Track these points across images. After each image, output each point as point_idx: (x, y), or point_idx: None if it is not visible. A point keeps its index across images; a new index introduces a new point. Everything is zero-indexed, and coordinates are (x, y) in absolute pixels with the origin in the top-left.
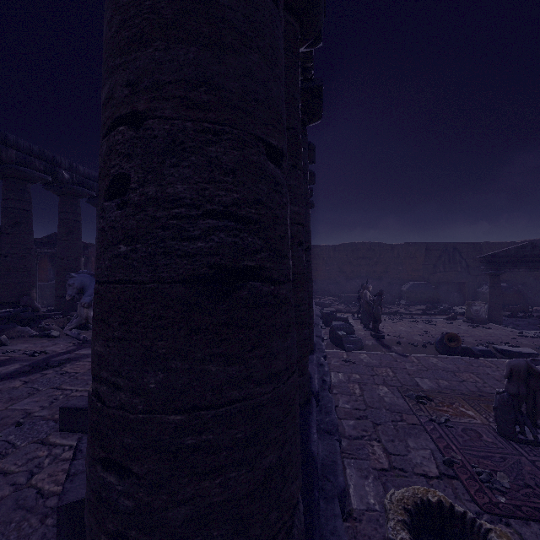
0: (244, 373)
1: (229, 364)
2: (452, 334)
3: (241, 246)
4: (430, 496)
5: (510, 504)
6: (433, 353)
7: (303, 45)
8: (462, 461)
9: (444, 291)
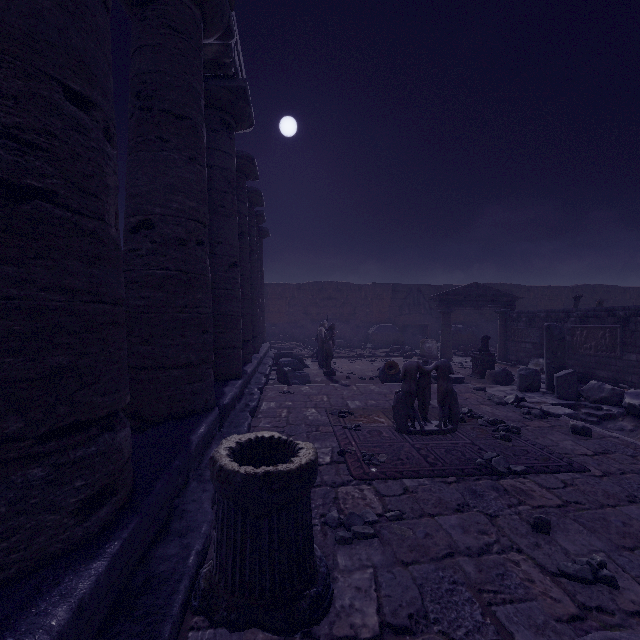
0: (24, 276)
1: (5, 264)
2: (392, 362)
3: (25, 167)
4: (266, 434)
5: (378, 472)
6: (377, 383)
7: (211, 35)
8: (356, 451)
9: (410, 334)
